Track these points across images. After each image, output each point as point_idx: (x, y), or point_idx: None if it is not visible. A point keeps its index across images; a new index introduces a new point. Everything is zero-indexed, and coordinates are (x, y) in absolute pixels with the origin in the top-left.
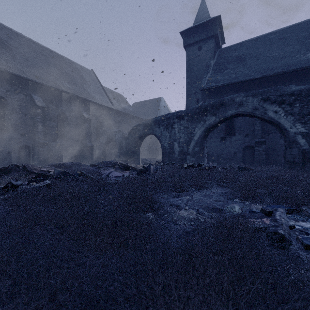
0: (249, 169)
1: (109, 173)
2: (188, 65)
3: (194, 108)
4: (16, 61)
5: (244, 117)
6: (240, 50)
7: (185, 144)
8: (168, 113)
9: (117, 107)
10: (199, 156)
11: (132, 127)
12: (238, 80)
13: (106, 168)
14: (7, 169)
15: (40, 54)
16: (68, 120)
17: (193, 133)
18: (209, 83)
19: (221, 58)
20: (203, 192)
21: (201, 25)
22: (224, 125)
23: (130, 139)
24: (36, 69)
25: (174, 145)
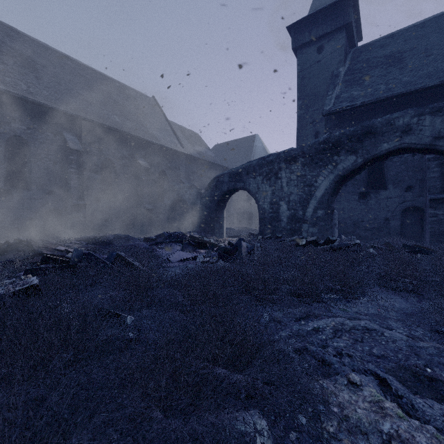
0: (426, 249)
1: (171, 255)
2: (301, 78)
3: (317, 143)
4: (42, 85)
5: (404, 158)
6: (391, 46)
7: (299, 204)
8: (270, 154)
9: (190, 151)
10: (325, 224)
11: (212, 179)
12: (392, 93)
13: (167, 245)
14: (1, 247)
15: (79, 76)
16: (117, 171)
17: (314, 186)
18: (339, 102)
19: (357, 62)
20: (359, 304)
21: (323, 12)
22: (366, 172)
23: (207, 198)
24: (70, 96)
25: (280, 206)
